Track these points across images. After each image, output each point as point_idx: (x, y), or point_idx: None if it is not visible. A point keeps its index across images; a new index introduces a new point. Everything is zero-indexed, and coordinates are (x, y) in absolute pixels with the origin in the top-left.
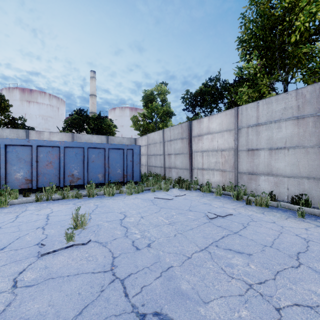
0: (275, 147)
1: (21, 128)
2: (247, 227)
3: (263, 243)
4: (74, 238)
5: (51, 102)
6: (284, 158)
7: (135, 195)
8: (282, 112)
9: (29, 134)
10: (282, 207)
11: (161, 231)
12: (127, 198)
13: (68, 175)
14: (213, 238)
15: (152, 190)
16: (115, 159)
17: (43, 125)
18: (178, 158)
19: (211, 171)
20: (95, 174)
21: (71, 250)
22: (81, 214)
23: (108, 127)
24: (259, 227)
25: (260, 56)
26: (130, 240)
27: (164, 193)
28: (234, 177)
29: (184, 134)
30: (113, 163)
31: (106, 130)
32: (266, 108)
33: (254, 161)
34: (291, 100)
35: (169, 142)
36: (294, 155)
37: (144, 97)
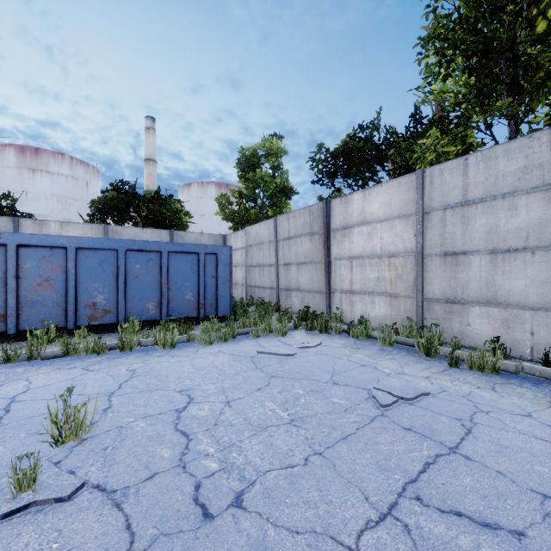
0: (503, 248)
1: (6, 215)
2: (475, 430)
3: (535, 488)
4: (36, 482)
5: (75, 172)
6: (523, 270)
7: (219, 346)
8: (519, 176)
9: (20, 226)
10: (527, 374)
11: (272, 448)
12: (202, 352)
13: (85, 304)
14: (403, 471)
15: (253, 335)
16: (182, 273)
17: (60, 212)
18: (303, 271)
19: (368, 297)
20: (141, 302)
21: (16, 526)
22: (75, 406)
23: (174, 214)
24: (501, 430)
25: (466, 70)
26: (191, 480)
27: (277, 341)
28: (415, 308)
29: (315, 226)
30: (178, 280)
31: (171, 221)
32: (483, 169)
33: (458, 276)
34: (539, 150)
35: (287, 242)
36: (547, 263)
37: (241, 160)
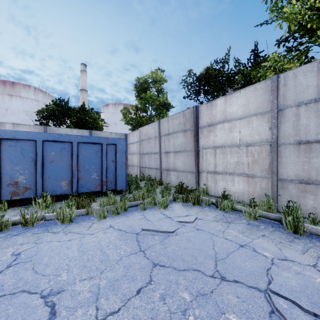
0: None
1: None
2: None
3: None
4: None
5: (37, 97)
6: None
7: (111, 220)
8: None
9: None
10: None
11: None
12: (94, 227)
13: (8, 183)
14: None
15: (141, 208)
16: (89, 159)
17: (27, 121)
18: (179, 157)
19: (229, 176)
20: (56, 181)
21: None
22: None
23: (94, 121)
24: None
25: None
26: None
27: (160, 214)
28: (270, 186)
29: (187, 125)
30: (86, 164)
31: (92, 125)
32: None
33: (312, 161)
34: None
35: (167, 137)
36: None
37: (137, 85)
